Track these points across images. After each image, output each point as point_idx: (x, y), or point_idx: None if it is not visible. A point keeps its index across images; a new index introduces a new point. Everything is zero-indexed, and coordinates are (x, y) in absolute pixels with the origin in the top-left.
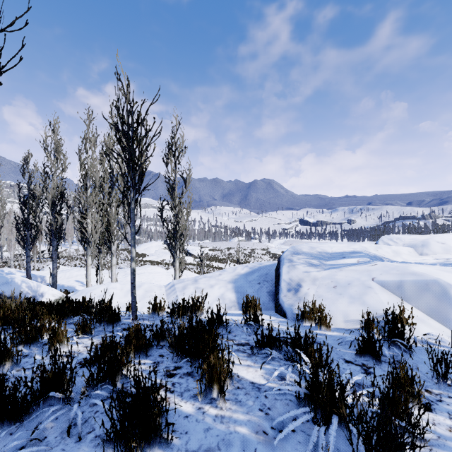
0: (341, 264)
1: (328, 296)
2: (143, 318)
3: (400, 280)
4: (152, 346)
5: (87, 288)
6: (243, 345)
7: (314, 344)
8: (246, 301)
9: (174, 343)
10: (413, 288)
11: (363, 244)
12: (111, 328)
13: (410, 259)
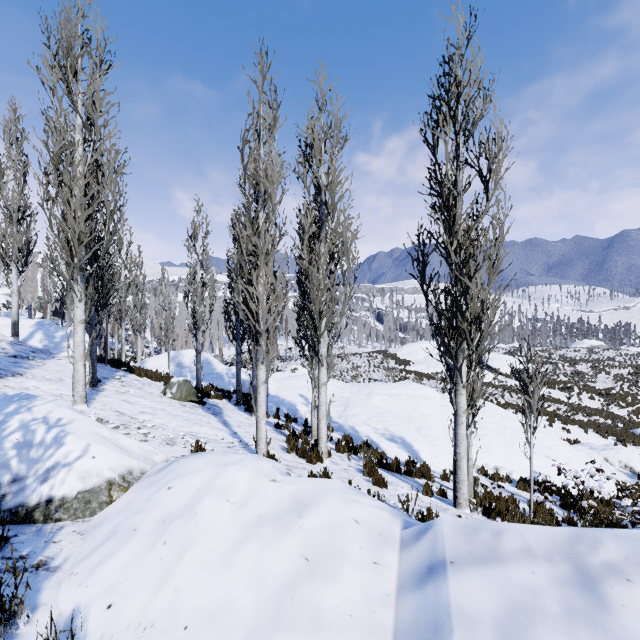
0: None
1: None
2: None
3: None
4: None
5: (186, 461)
6: None
7: None
8: None
9: None
10: None
11: None
12: None
13: None
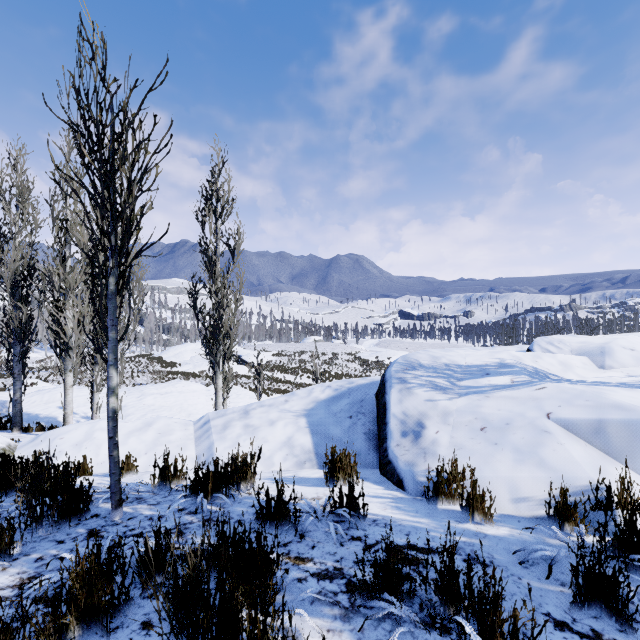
0: (485, 386)
1: (474, 447)
2: (139, 496)
3: (597, 418)
4: (128, 598)
5: (57, 430)
6: (330, 578)
7: (473, 565)
8: (332, 458)
9: (168, 613)
10: (625, 434)
11: (505, 349)
12: (64, 531)
13: (589, 376)
